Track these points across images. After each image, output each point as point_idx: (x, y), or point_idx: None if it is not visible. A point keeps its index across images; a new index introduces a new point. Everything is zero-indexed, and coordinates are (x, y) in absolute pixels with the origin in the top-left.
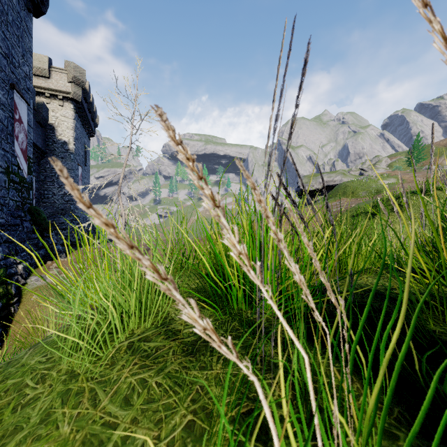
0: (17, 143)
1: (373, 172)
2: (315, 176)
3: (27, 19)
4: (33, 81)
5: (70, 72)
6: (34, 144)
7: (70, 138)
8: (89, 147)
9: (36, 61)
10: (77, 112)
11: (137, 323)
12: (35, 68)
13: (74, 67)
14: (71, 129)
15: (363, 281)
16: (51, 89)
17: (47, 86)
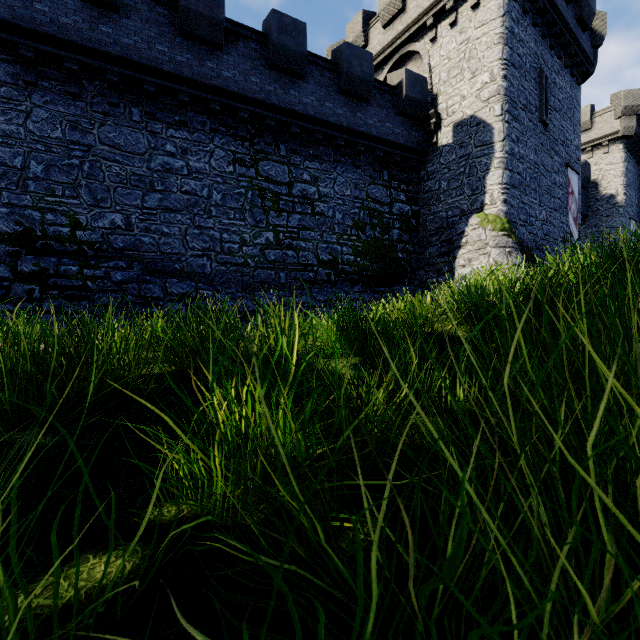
0: (570, 214)
1: None
2: None
3: (576, 94)
4: None
5: (618, 106)
6: None
7: (618, 188)
8: None
9: None
10: (628, 150)
11: None
12: None
13: (624, 96)
14: (619, 176)
15: None
16: (593, 140)
17: (588, 139)
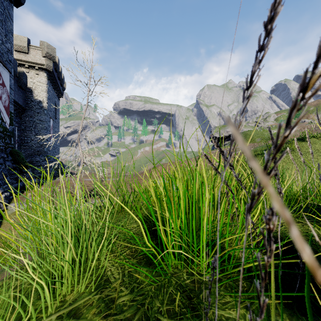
0: (1, 102)
1: (265, 124)
2: (223, 127)
3: (9, 8)
4: (16, 55)
5: (44, 49)
6: (16, 103)
7: (44, 98)
8: (58, 105)
9: (18, 40)
10: (49, 79)
11: (72, 284)
12: (18, 45)
13: (47, 45)
14: (45, 91)
15: (285, 227)
16: (29, 61)
17: (27, 60)
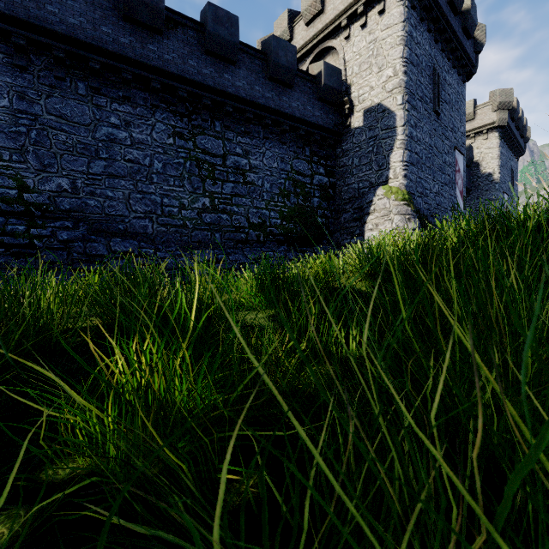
0: (457, 188)
1: None
2: None
3: (462, 90)
4: None
5: (494, 102)
6: None
7: (495, 168)
8: (516, 170)
9: None
10: (502, 137)
11: None
12: None
13: (499, 93)
14: (495, 158)
15: None
16: (475, 128)
17: (472, 128)
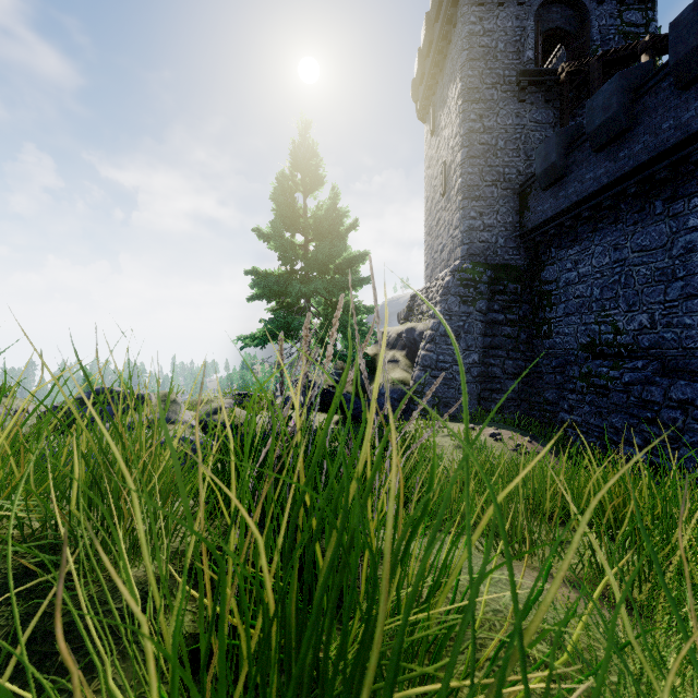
0: None
1: None
2: None
3: None
4: None
5: None
6: None
7: None
8: None
9: None
10: None
11: None
12: None
13: None
14: None
15: None
16: None
17: None
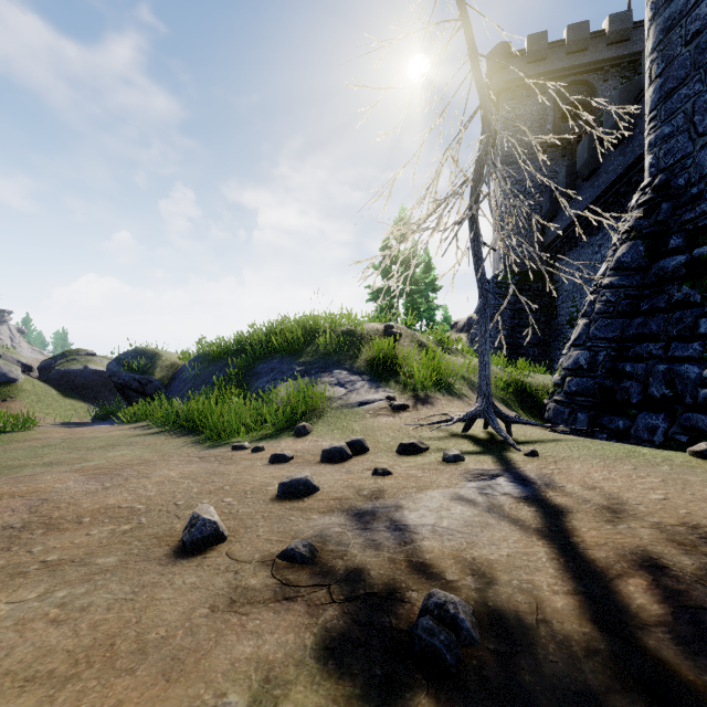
0: None
1: None
2: None
3: None
4: None
5: None
6: None
7: None
8: None
9: None
10: None
11: None
12: None
13: None
14: None
15: None
16: None
17: None
